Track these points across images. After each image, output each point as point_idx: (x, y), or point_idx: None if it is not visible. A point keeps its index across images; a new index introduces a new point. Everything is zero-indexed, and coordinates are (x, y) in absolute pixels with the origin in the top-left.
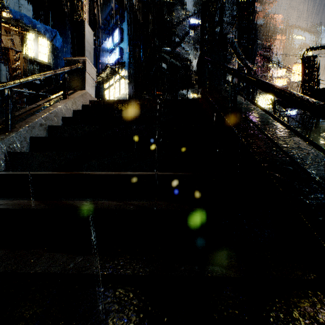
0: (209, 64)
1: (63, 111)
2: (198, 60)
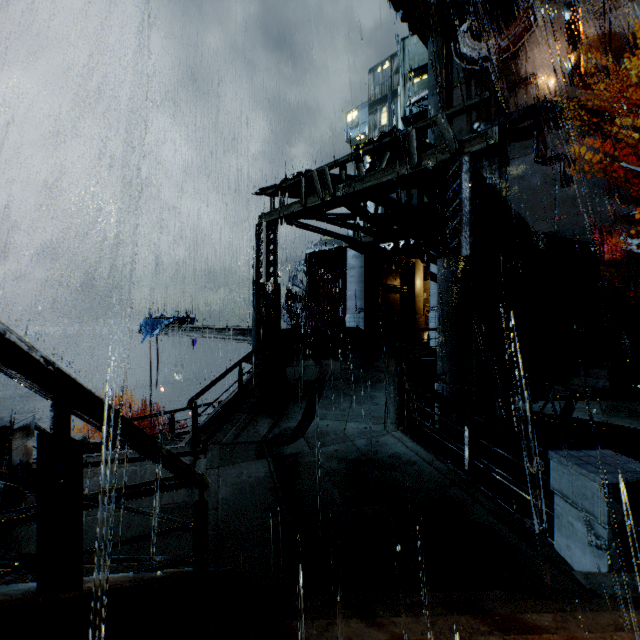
0: None
1: None
2: None
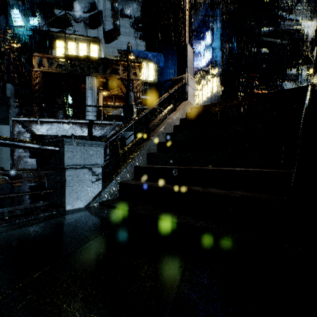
0: None
1: (174, 121)
2: (314, 37)
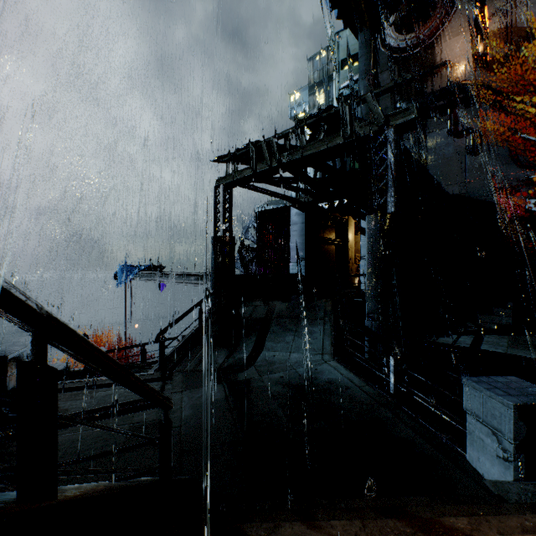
0: None
1: None
2: None
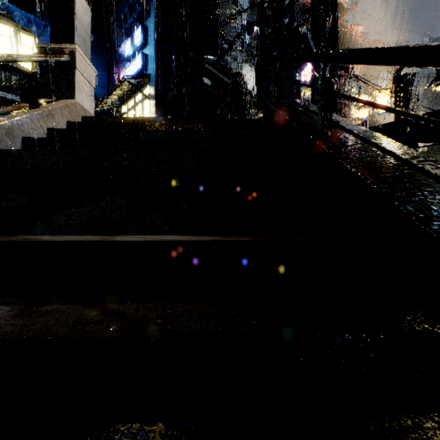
0: (277, 62)
1: (26, 127)
2: (258, 59)
